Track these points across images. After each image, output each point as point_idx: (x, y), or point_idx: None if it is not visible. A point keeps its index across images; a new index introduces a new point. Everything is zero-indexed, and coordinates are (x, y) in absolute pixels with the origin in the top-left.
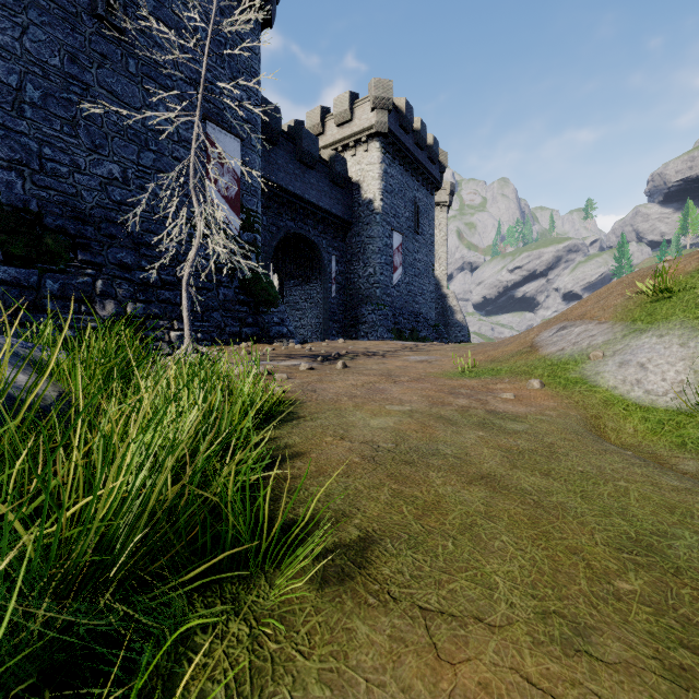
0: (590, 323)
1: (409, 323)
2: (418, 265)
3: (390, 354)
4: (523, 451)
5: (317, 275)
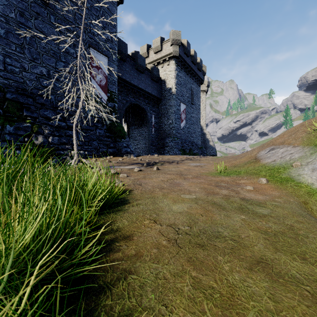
0: (288, 147)
1: (188, 146)
2: (193, 119)
3: (180, 162)
4: (276, 233)
5: (145, 124)
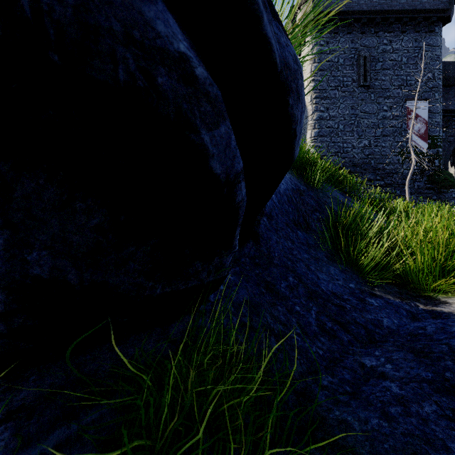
0: None
1: None
2: None
3: None
4: None
5: None
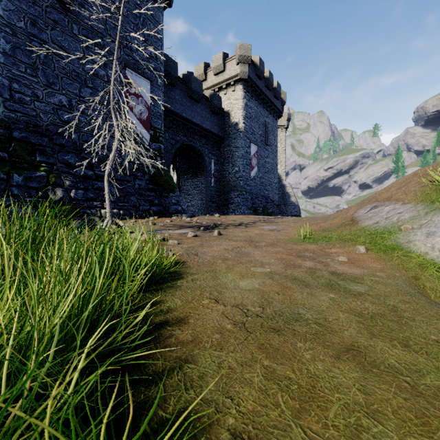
0: (396, 204)
1: (261, 203)
2: (267, 166)
3: (250, 224)
4: (374, 315)
5: (201, 172)
